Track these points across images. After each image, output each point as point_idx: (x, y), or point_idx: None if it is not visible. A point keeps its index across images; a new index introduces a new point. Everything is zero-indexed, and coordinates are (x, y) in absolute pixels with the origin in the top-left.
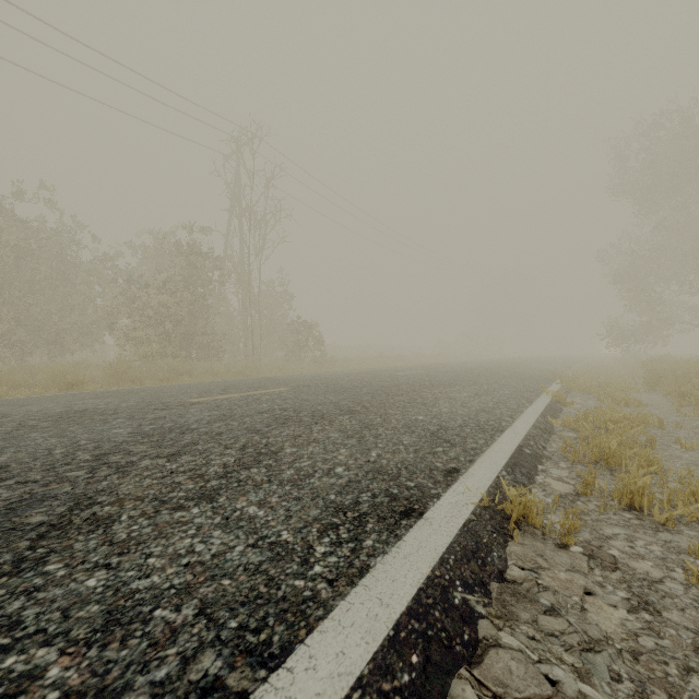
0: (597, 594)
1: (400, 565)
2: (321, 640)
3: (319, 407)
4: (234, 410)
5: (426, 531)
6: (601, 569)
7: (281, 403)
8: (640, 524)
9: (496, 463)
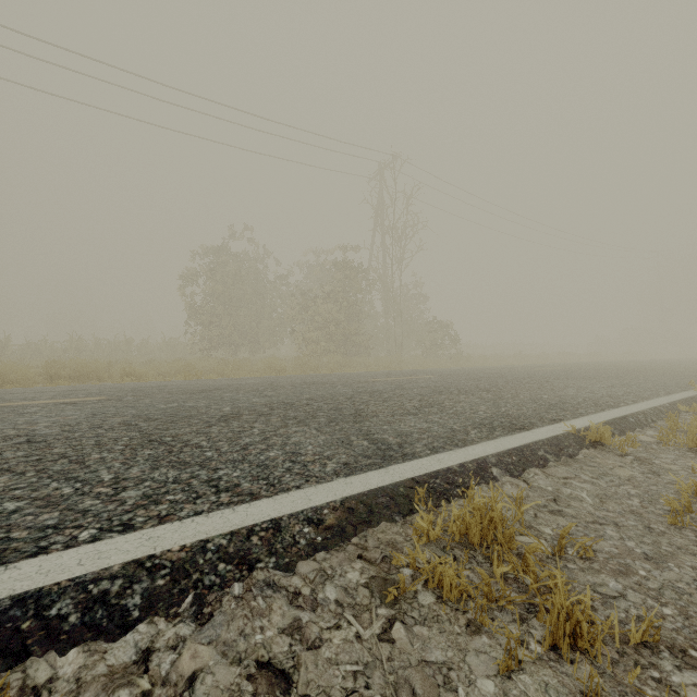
0: (626, 467)
1: (512, 439)
2: (476, 447)
3: (462, 387)
4: (403, 385)
5: (529, 434)
6: (639, 464)
7: (433, 383)
8: (694, 457)
9: (594, 420)
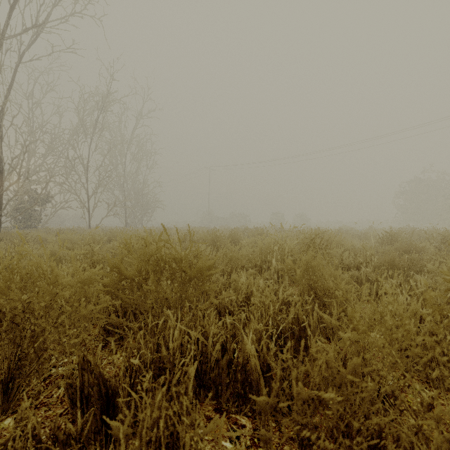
0: None
1: None
2: None
3: None
4: None
5: None
6: None
7: None
8: None
9: None
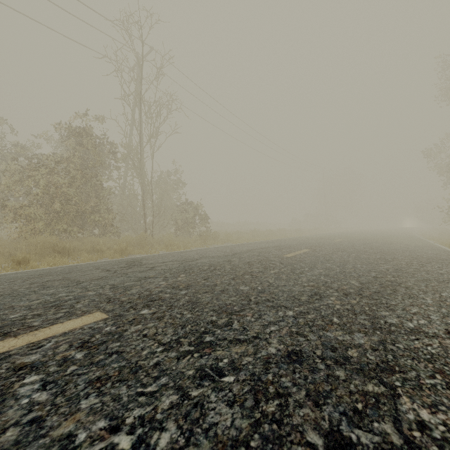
0: None
1: None
2: None
3: None
4: None
5: None
6: None
7: None
8: None
9: None
